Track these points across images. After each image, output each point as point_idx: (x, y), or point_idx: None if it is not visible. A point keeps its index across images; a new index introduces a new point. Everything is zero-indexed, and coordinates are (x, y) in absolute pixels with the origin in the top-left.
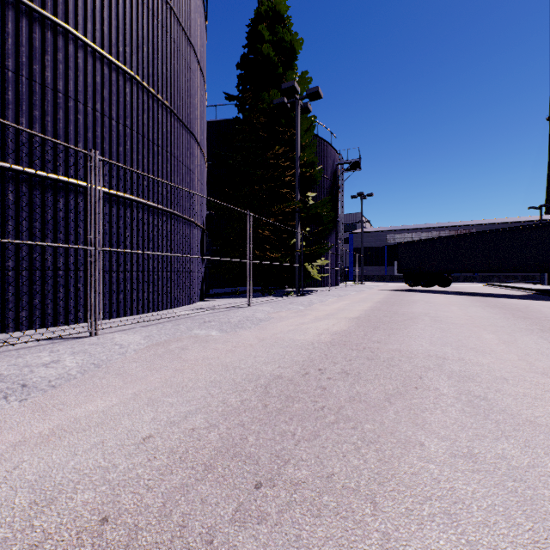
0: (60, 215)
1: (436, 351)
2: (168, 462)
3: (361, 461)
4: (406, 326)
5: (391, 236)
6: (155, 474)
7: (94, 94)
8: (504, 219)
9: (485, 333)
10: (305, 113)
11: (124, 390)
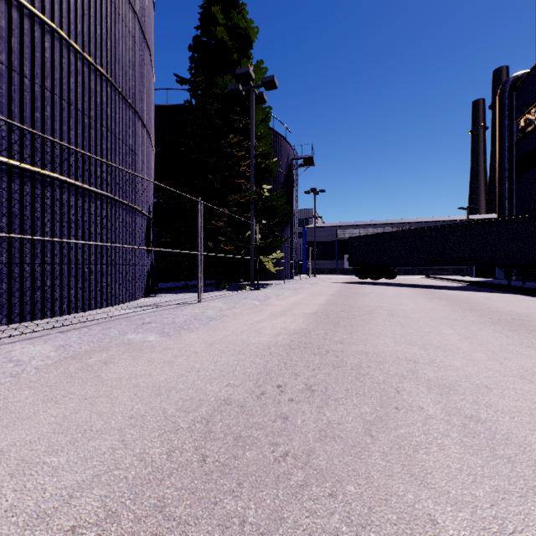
0: None
1: (404, 353)
2: None
3: None
4: (365, 322)
5: (341, 231)
6: None
7: None
8: (438, 218)
9: (444, 328)
10: (260, 102)
11: None
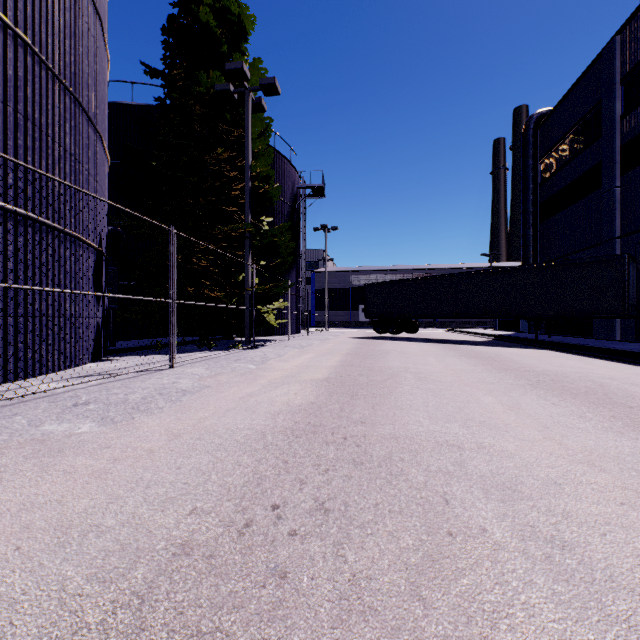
0: None
1: (444, 434)
2: None
3: None
4: (390, 390)
5: (356, 277)
6: None
7: None
8: (460, 265)
9: (482, 395)
10: (258, 111)
11: None
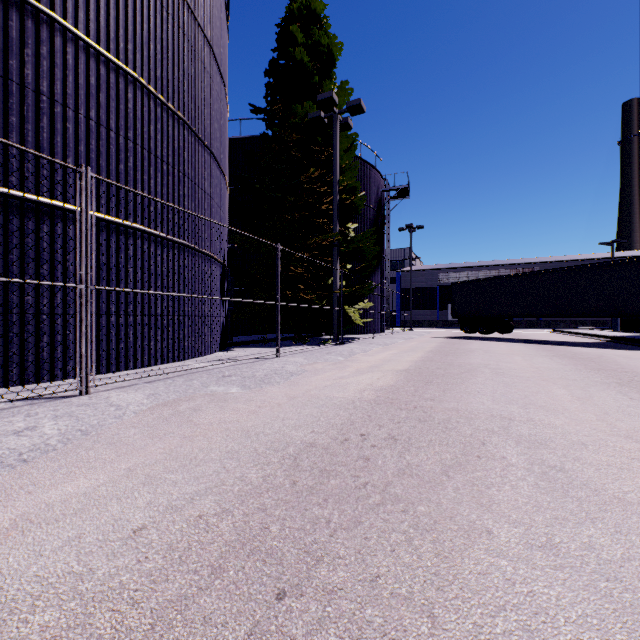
0: (44, 246)
1: (501, 411)
2: (163, 564)
3: (414, 556)
4: (463, 380)
5: (444, 275)
6: (144, 582)
7: (87, 98)
8: (572, 256)
9: (556, 388)
10: (345, 129)
11: (115, 465)
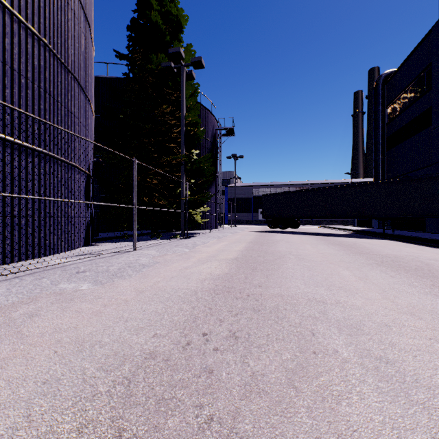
0: None
1: (314, 294)
2: None
3: None
4: (278, 266)
5: (256, 190)
6: None
7: None
8: (330, 180)
9: (342, 270)
10: (190, 79)
11: None
